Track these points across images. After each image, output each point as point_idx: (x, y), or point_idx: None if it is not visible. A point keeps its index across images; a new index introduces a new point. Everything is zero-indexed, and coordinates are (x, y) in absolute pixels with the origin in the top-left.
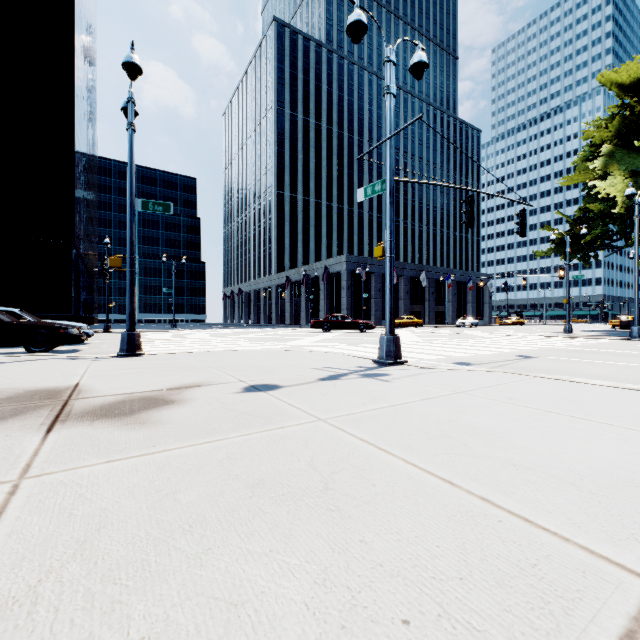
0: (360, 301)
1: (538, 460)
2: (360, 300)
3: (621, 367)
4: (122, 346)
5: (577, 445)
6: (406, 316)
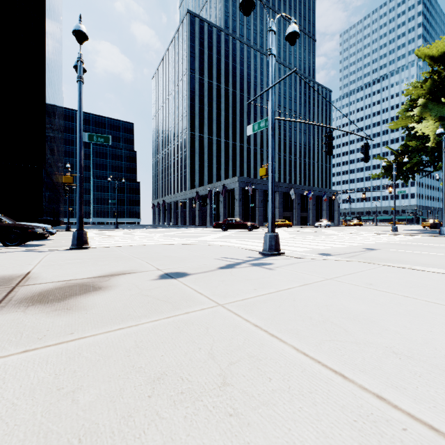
0: (248, 209)
1: (415, 347)
2: (248, 208)
3: (442, 257)
4: (73, 241)
5: (443, 330)
6: (280, 220)
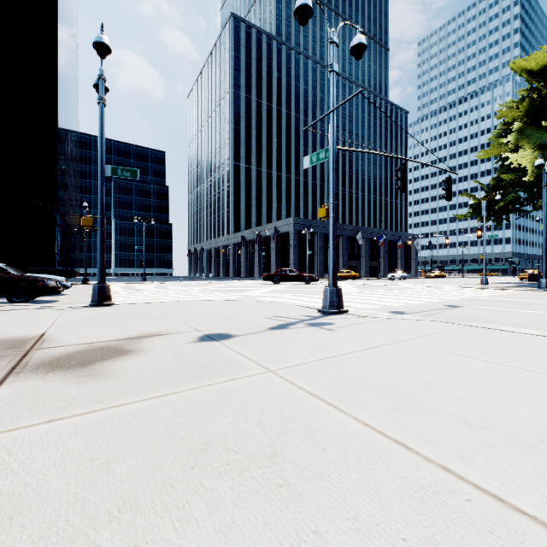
0: (305, 257)
1: (491, 417)
2: (305, 256)
3: (538, 315)
4: (93, 297)
5: (525, 399)
6: (345, 270)
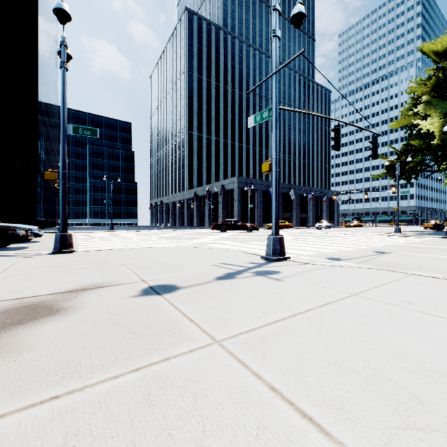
0: (247, 210)
1: None
2: (247, 209)
3: None
4: (55, 245)
5: None
6: (280, 220)
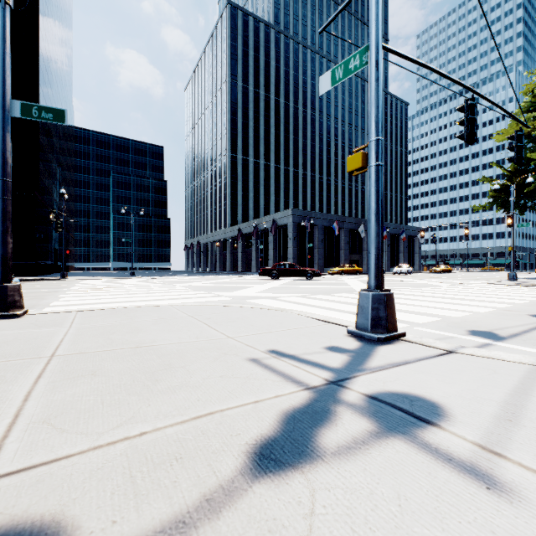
0: (305, 251)
1: None
2: (305, 250)
3: None
4: None
5: None
6: (347, 264)
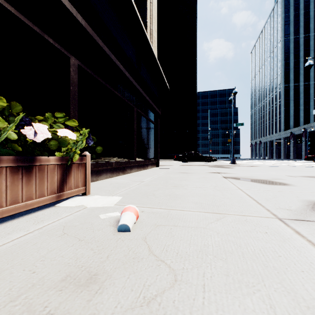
0: None
1: None
2: None
3: None
4: (231, 161)
5: None
6: None
